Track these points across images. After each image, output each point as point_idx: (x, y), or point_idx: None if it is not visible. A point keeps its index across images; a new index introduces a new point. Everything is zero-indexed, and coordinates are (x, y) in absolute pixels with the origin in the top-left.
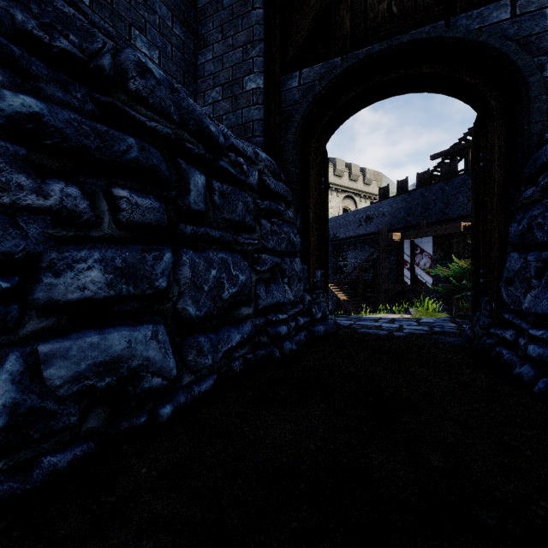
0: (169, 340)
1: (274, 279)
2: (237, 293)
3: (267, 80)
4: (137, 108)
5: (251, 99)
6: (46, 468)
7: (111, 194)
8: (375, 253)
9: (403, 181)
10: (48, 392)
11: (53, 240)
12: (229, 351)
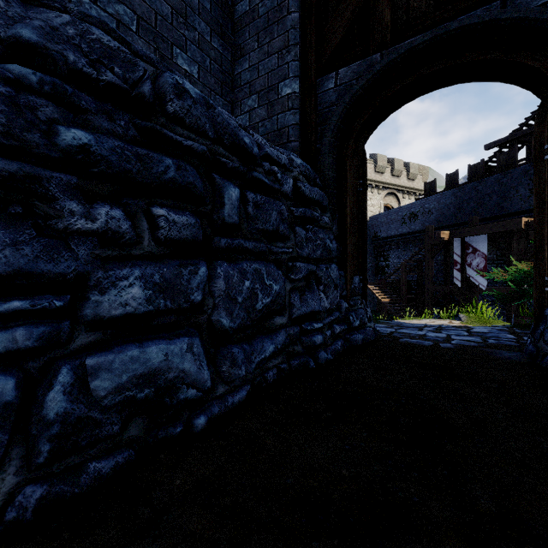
0: (204, 352)
1: (309, 287)
2: (271, 303)
3: (302, 83)
4: (174, 129)
5: (286, 105)
6: (92, 474)
7: (151, 213)
8: (420, 252)
9: (453, 174)
10: (94, 402)
11: (100, 259)
12: (263, 362)
